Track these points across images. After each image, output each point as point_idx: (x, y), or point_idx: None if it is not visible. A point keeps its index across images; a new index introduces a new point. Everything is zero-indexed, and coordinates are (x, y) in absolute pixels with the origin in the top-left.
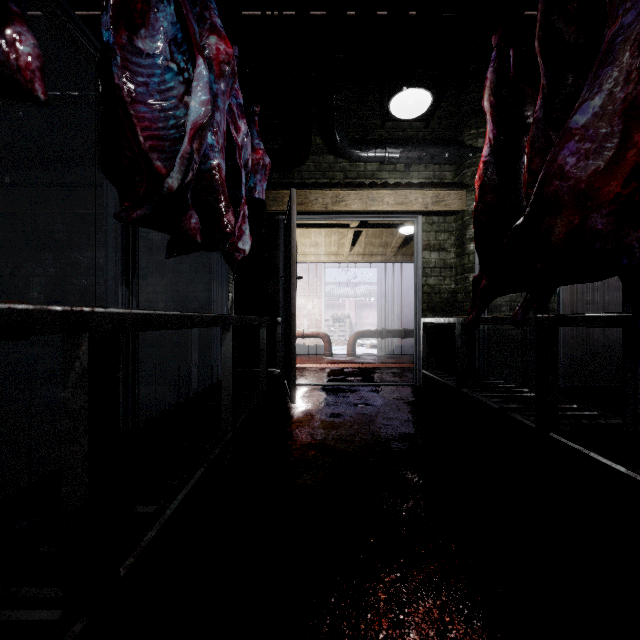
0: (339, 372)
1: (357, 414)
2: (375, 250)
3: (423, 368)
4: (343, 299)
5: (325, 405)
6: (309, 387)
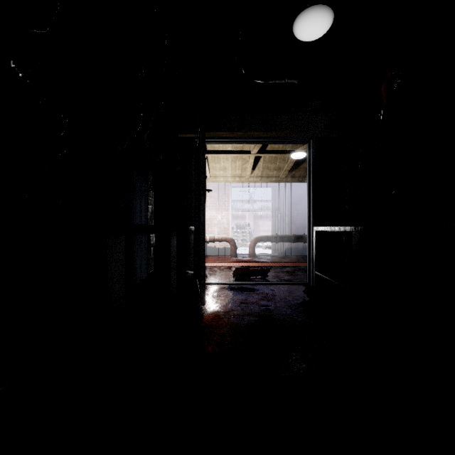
0: (243, 271)
1: (262, 317)
2: (270, 173)
3: (316, 270)
4: (244, 212)
5: (232, 306)
6: (218, 286)
